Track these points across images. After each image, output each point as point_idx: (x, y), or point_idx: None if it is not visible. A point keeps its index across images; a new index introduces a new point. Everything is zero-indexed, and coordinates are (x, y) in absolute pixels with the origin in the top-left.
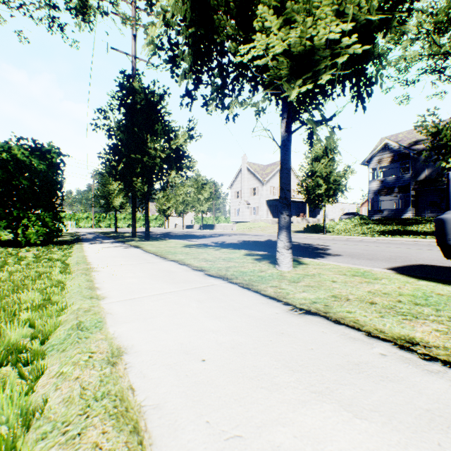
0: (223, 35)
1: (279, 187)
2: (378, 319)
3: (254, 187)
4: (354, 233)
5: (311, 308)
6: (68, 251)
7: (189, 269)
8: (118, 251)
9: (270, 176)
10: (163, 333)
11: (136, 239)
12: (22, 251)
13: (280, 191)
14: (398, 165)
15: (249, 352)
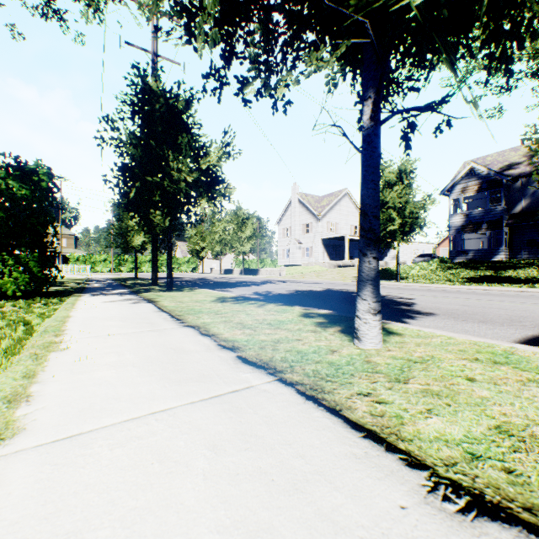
0: None
1: (360, 212)
2: None
3: (306, 222)
4: (435, 280)
5: (480, 484)
6: (51, 308)
7: (214, 345)
8: (121, 309)
9: (326, 209)
10: None
11: (156, 288)
12: None
13: (362, 218)
14: (487, 195)
15: None
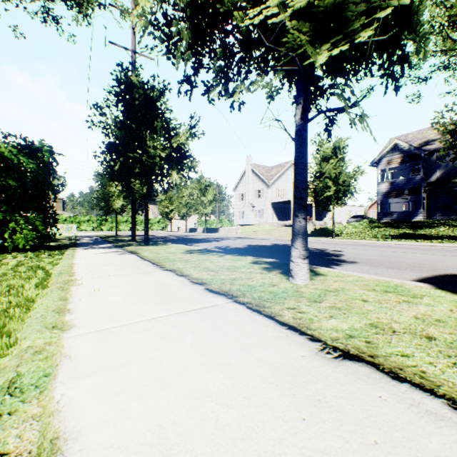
0: (227, 1)
1: (293, 185)
2: (453, 371)
3: (258, 189)
4: (364, 237)
5: (348, 347)
6: (57, 258)
7: (188, 282)
8: (111, 258)
9: (275, 178)
10: (135, 401)
11: (135, 243)
12: (8, 258)
13: (295, 190)
14: (408, 167)
15: (272, 453)
